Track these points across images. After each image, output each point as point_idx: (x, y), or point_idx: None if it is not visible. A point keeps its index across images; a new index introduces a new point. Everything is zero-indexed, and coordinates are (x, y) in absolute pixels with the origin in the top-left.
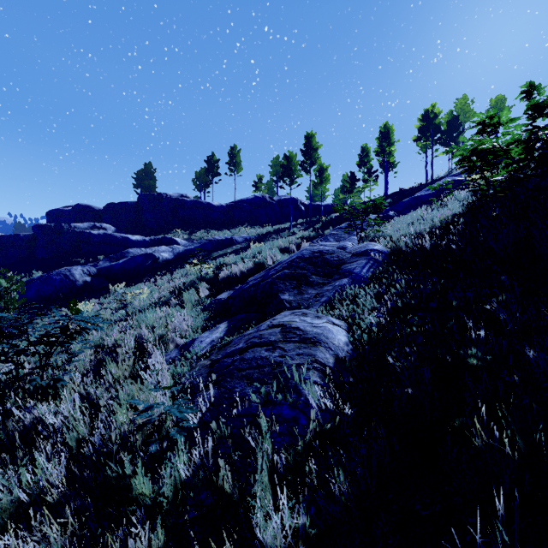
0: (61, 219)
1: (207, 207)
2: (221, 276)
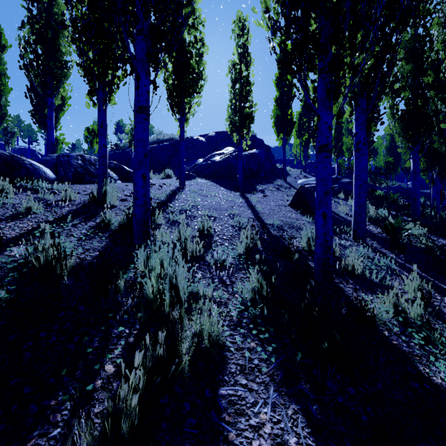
0: None
1: None
2: None
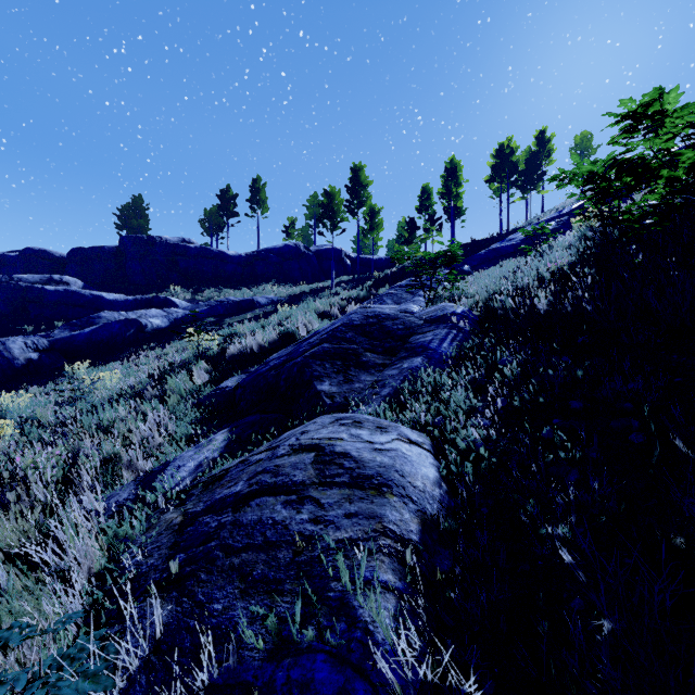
0: (2, 269)
1: (219, 257)
2: (229, 353)
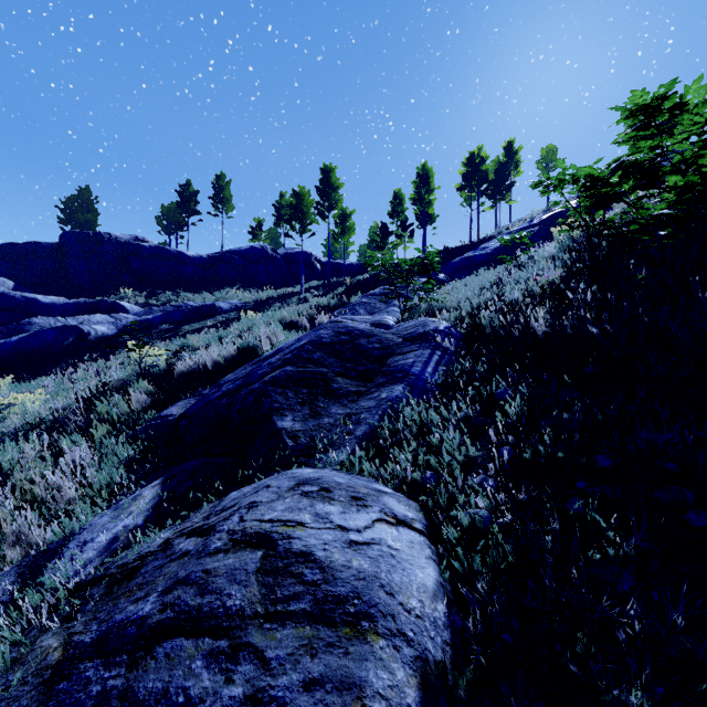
0: None
1: (178, 258)
2: (178, 371)
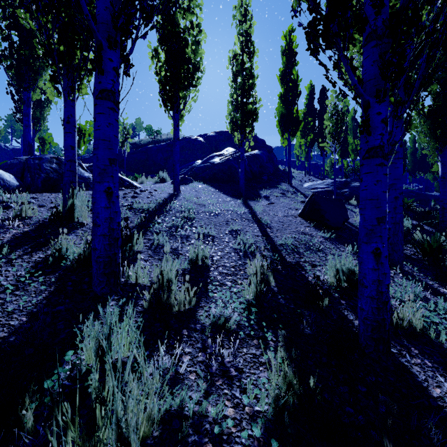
0: None
1: None
2: None
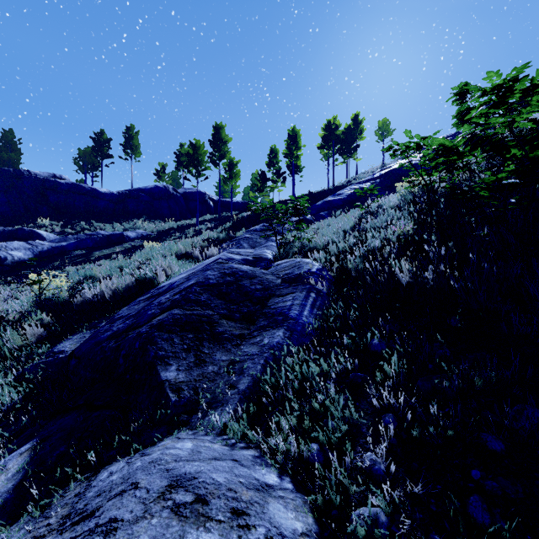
0: None
1: (91, 194)
2: (77, 302)
